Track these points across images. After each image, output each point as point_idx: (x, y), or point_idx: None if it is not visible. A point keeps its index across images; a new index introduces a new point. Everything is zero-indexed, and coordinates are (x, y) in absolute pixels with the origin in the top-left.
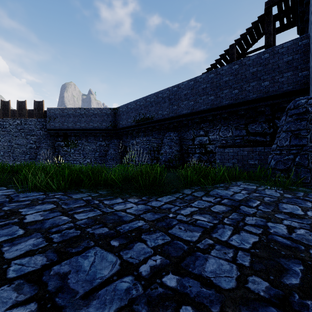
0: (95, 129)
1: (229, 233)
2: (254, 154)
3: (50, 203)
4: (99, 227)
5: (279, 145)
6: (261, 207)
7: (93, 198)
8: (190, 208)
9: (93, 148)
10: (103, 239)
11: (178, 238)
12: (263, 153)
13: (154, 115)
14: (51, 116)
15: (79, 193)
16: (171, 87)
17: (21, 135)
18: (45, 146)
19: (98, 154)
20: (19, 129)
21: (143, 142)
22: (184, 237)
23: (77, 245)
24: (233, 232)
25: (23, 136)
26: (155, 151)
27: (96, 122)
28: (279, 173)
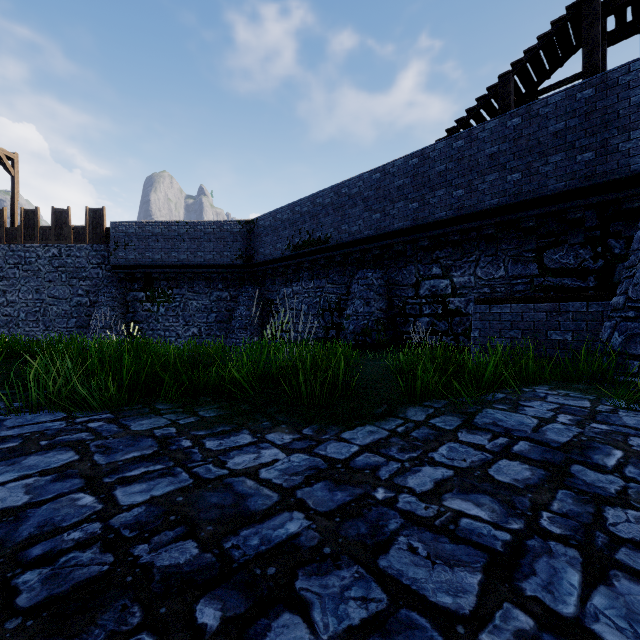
0: (209, 266)
1: (574, 578)
2: (563, 319)
3: (69, 446)
4: (174, 538)
5: (633, 297)
6: (631, 470)
7: (180, 432)
8: (432, 470)
9: (205, 306)
10: (175, 594)
11: (411, 595)
12: (584, 317)
13: (332, 234)
14: (119, 240)
15: (149, 415)
16: (369, 172)
17: (60, 278)
18: (108, 301)
19: (215, 318)
20: (56, 267)
21: (307, 291)
22: (429, 591)
23: (85, 625)
24: (587, 577)
25: (64, 281)
26: (333, 312)
27: (211, 251)
28: (636, 365)
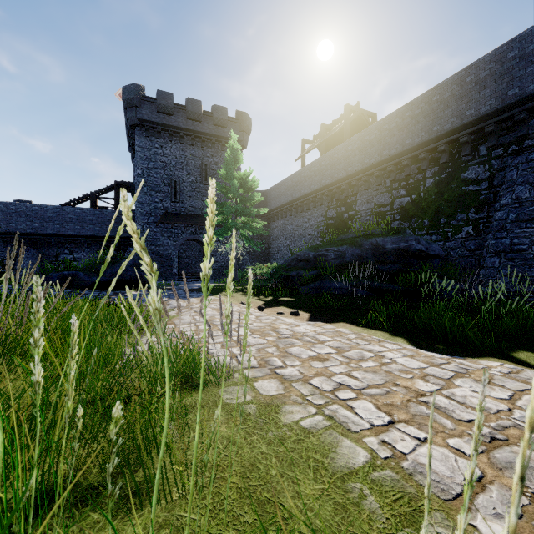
0: None
1: None
2: None
3: None
4: None
5: None
6: None
7: None
8: None
9: None
10: None
11: None
12: None
13: (1, 226)
14: None
15: None
16: (31, 205)
17: None
18: None
19: None
20: None
21: None
22: None
23: None
24: None
25: None
26: None
27: None
28: None
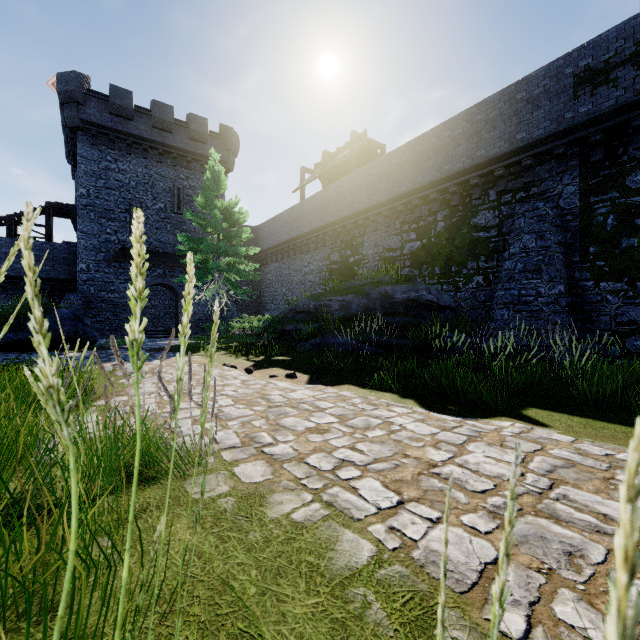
0: None
1: None
2: None
3: None
4: None
5: None
6: None
7: None
8: None
9: None
10: None
11: None
12: None
13: None
14: None
15: None
16: None
17: None
18: None
19: None
20: None
21: None
22: None
23: None
24: None
25: None
26: None
27: None
28: None
